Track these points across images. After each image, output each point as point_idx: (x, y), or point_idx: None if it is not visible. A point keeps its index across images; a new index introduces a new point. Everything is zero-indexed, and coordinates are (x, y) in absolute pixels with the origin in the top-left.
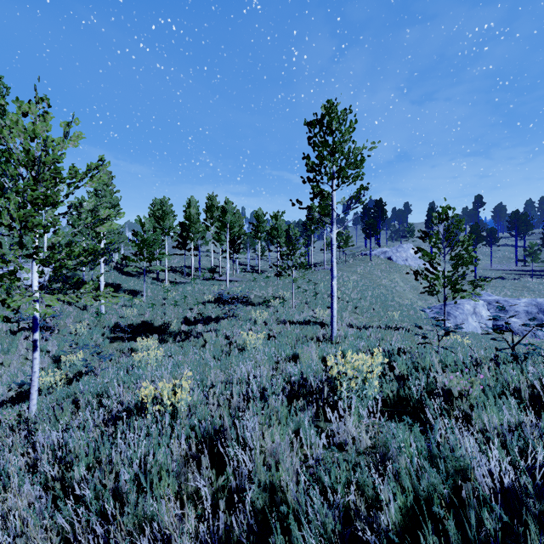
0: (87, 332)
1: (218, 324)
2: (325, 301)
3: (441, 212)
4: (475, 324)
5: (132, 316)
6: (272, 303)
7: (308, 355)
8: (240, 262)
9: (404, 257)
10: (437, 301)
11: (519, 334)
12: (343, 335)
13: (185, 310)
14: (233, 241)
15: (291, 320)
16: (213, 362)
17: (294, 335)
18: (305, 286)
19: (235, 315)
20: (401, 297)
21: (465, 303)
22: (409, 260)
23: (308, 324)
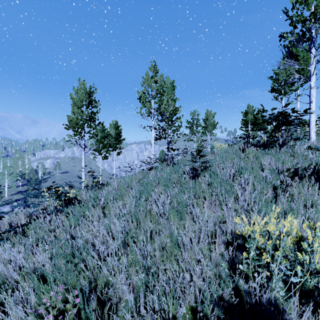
0: None
1: None
2: None
3: None
4: None
5: None
6: None
7: None
8: None
9: None
10: None
11: None
12: None
13: None
14: None
15: None
16: None
17: None
18: None
19: None
20: None
21: None
22: None
23: None
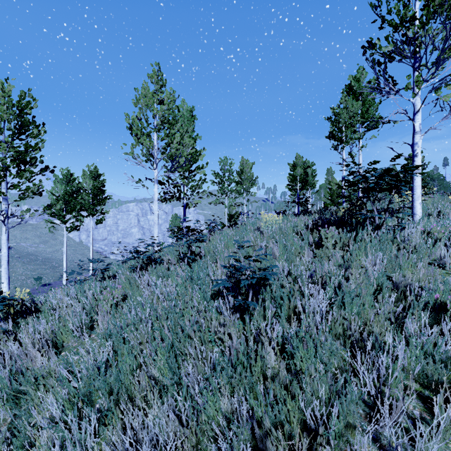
0: None
1: None
2: None
3: None
4: None
5: None
6: None
7: None
8: None
9: None
10: None
11: None
12: None
13: None
14: None
15: None
16: None
17: None
18: None
19: None
20: None
21: None
22: None
23: None
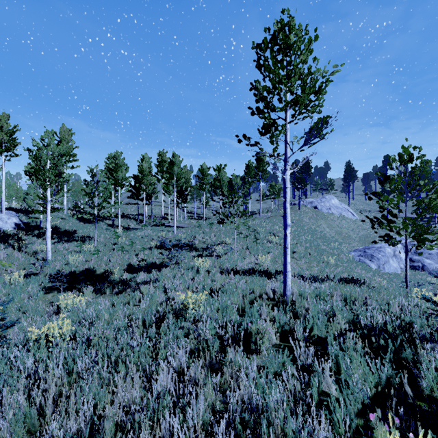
0: (24, 282)
1: (160, 272)
2: (264, 246)
3: (401, 154)
4: (395, 265)
5: (77, 263)
6: (215, 248)
7: (266, 337)
8: (188, 210)
9: (327, 206)
10: (358, 244)
11: (434, 274)
12: (300, 294)
13: (130, 256)
14: (181, 192)
15: (234, 267)
16: (130, 351)
17: (240, 290)
18: (245, 231)
19: (179, 262)
20: (328, 241)
21: (385, 246)
22: (332, 209)
23: (253, 273)
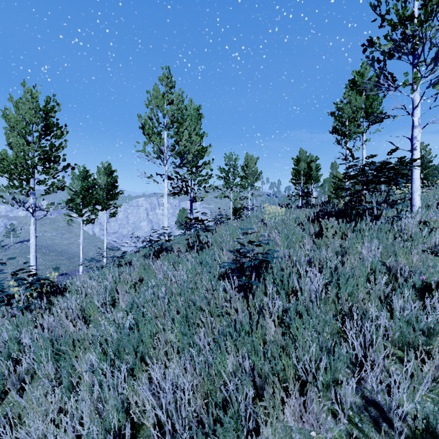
0: None
1: None
2: None
3: None
4: None
5: None
6: None
7: None
8: None
9: None
10: None
11: None
12: None
13: None
14: None
15: None
16: None
17: None
18: None
19: None
20: None
21: None
22: None
23: None
